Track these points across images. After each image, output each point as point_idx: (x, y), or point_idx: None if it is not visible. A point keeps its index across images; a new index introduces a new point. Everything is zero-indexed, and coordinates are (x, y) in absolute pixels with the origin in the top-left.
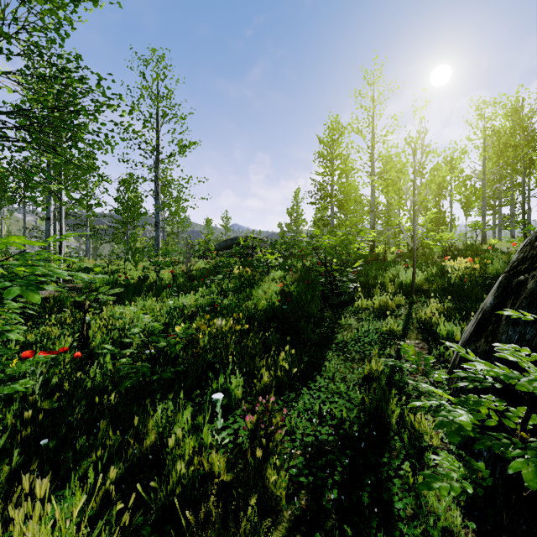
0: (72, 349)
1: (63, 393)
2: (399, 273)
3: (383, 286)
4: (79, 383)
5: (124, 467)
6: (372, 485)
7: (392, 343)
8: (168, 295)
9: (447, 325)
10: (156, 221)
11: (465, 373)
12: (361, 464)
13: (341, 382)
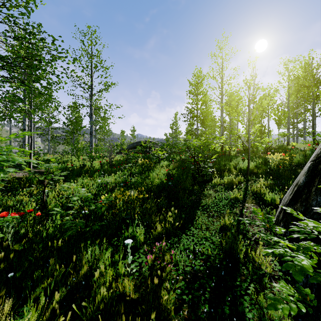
0: (35, 210)
1: (28, 239)
2: (239, 163)
3: (229, 170)
4: (38, 233)
5: (66, 289)
6: (230, 300)
7: (237, 206)
8: (97, 176)
9: (271, 195)
10: (90, 131)
11: (298, 228)
12: (222, 286)
13: (206, 230)
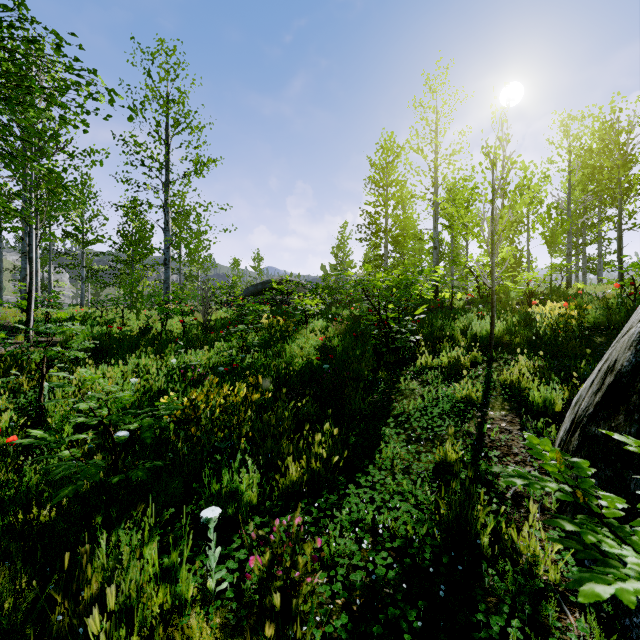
0: (3, 432)
1: None
2: (473, 323)
3: (451, 339)
4: None
5: None
6: None
7: (470, 416)
8: (172, 352)
9: (544, 391)
10: (165, 259)
11: None
12: (441, 626)
13: (403, 473)
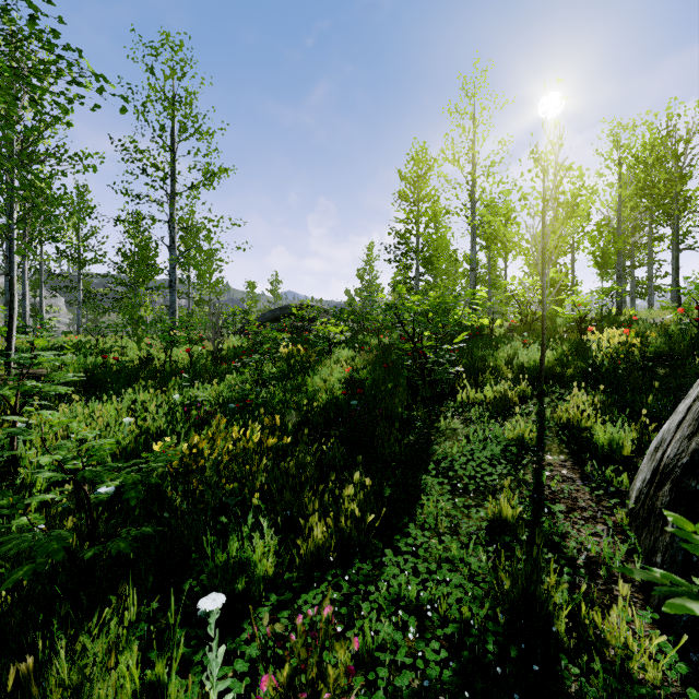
0: None
1: None
2: (519, 353)
3: (494, 371)
4: None
5: None
6: None
7: (526, 461)
8: (176, 386)
9: (610, 432)
10: (171, 280)
11: None
12: None
13: (451, 534)
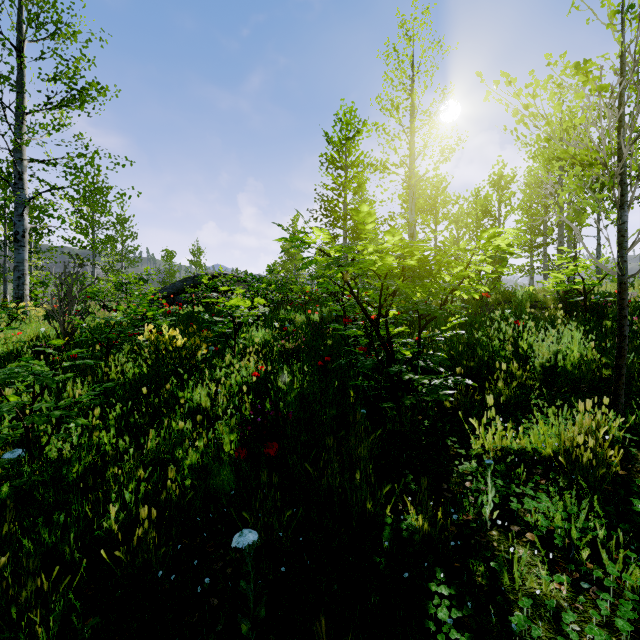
0: None
1: None
2: (534, 343)
3: (491, 371)
4: None
5: None
6: None
7: None
8: None
9: None
10: (16, 232)
11: None
12: None
13: None
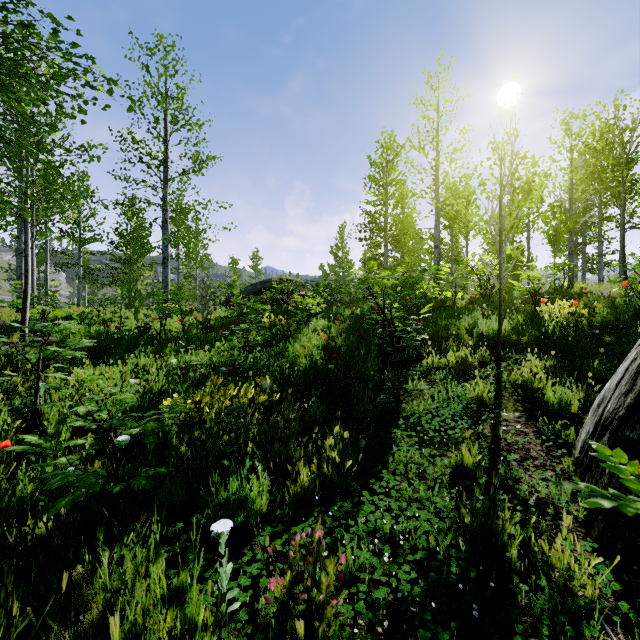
0: None
1: None
2: (478, 322)
3: (456, 339)
4: None
5: None
6: None
7: (484, 417)
8: (172, 352)
9: (559, 392)
10: (164, 257)
11: None
12: None
13: (418, 479)
